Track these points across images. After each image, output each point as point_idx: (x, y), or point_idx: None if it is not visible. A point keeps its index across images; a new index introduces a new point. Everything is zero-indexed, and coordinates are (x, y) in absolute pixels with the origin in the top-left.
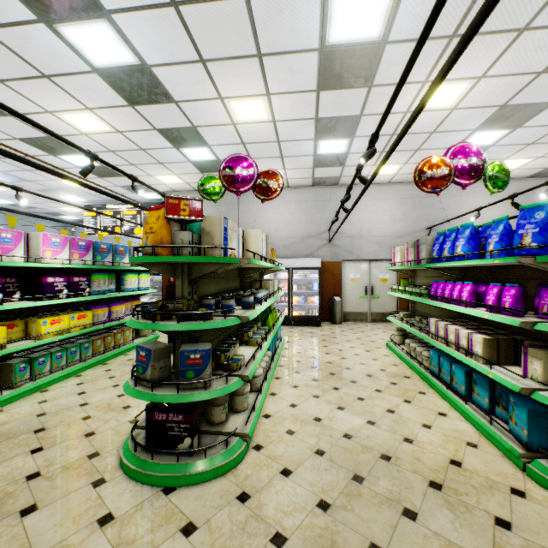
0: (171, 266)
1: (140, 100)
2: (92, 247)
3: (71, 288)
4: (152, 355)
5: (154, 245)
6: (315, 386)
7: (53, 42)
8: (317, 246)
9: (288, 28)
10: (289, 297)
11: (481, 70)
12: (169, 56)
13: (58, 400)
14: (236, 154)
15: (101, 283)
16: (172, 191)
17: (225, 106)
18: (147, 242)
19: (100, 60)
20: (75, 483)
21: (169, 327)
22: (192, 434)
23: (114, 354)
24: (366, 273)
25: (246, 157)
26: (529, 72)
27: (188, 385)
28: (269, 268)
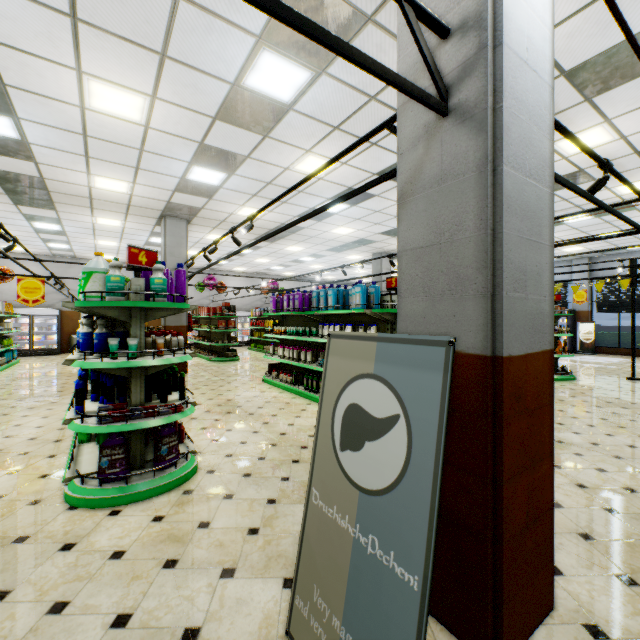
0: None
1: None
2: None
3: None
4: None
5: None
6: (32, 368)
7: None
8: (59, 299)
9: (13, 222)
10: (31, 336)
11: (118, 241)
12: None
13: None
14: None
15: None
16: None
17: None
18: None
19: None
20: None
21: None
22: None
23: None
24: None
25: None
26: (140, 244)
27: None
28: (5, 316)
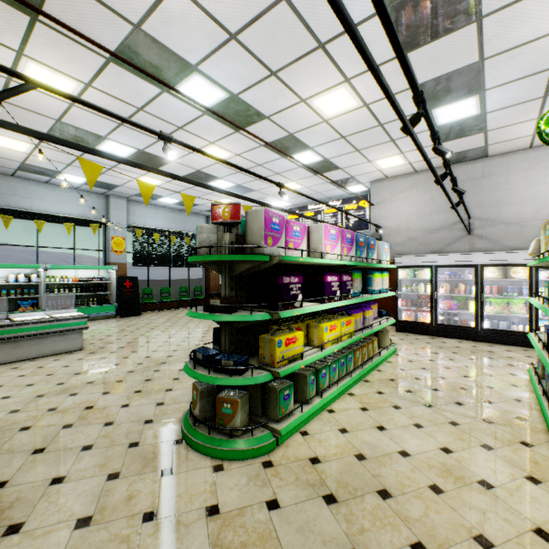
0: None
1: (422, 38)
2: (354, 241)
3: (341, 288)
4: None
5: None
6: None
7: None
8: None
9: None
10: None
11: None
12: None
13: (360, 433)
14: None
15: (357, 284)
16: (383, 178)
17: None
18: None
19: None
20: None
21: None
22: None
23: (368, 368)
24: None
25: None
26: None
27: None
28: None
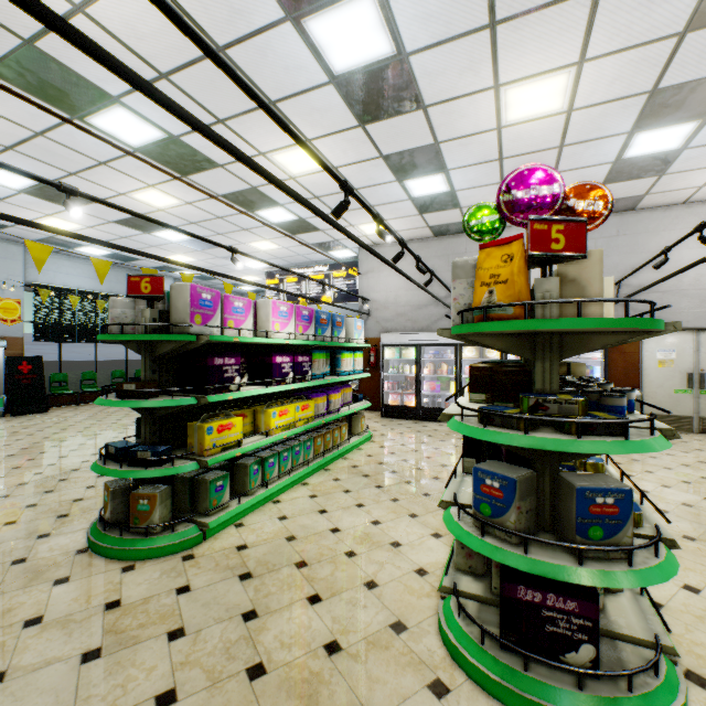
0: (522, 338)
1: (376, 114)
2: (313, 318)
3: (296, 370)
4: (518, 490)
5: (527, 301)
6: (702, 552)
7: (293, 48)
8: None
9: None
10: None
11: None
12: (443, 28)
13: (299, 518)
14: (527, 166)
15: (320, 365)
16: (372, 245)
17: (497, 99)
18: (492, 299)
19: (343, 61)
20: (401, 679)
21: (567, 446)
22: (596, 640)
23: (333, 456)
24: (690, 351)
25: (544, 167)
26: None
27: (592, 552)
28: None
